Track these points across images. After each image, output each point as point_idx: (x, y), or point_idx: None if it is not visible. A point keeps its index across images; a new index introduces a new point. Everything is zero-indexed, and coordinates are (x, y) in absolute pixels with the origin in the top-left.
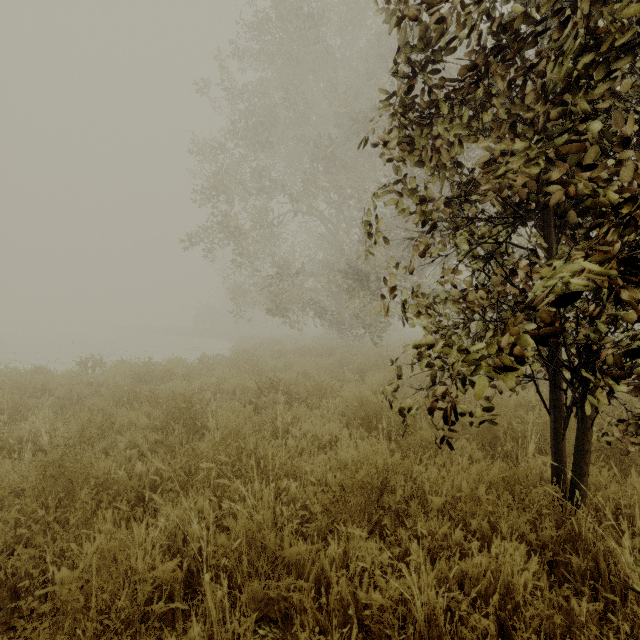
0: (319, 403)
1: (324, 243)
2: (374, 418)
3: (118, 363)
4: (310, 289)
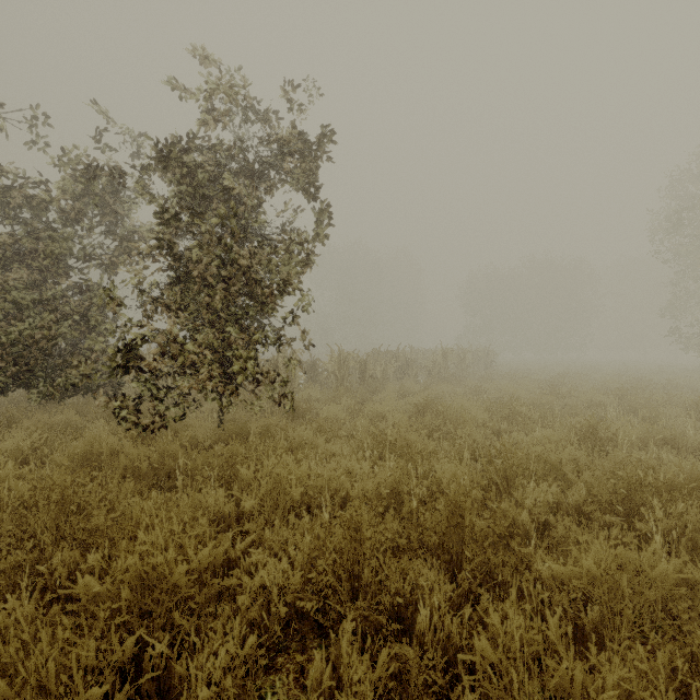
0: None
1: None
2: None
3: None
4: None
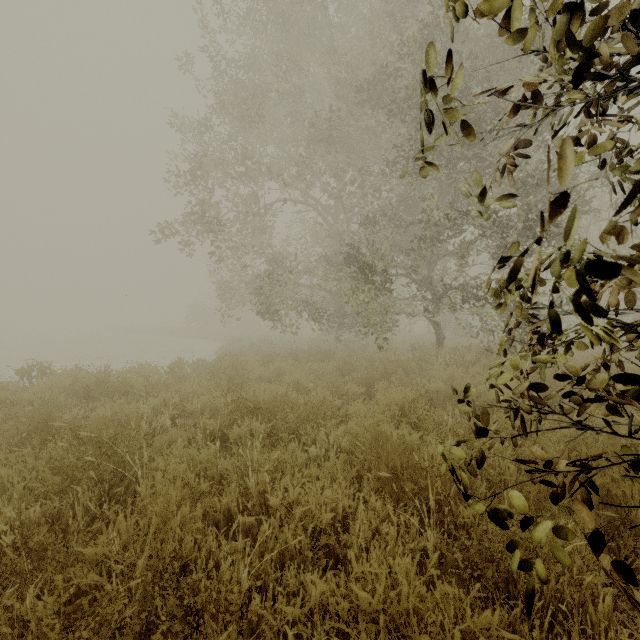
0: (315, 434)
1: (321, 233)
2: (403, 474)
3: (61, 373)
4: (306, 285)
